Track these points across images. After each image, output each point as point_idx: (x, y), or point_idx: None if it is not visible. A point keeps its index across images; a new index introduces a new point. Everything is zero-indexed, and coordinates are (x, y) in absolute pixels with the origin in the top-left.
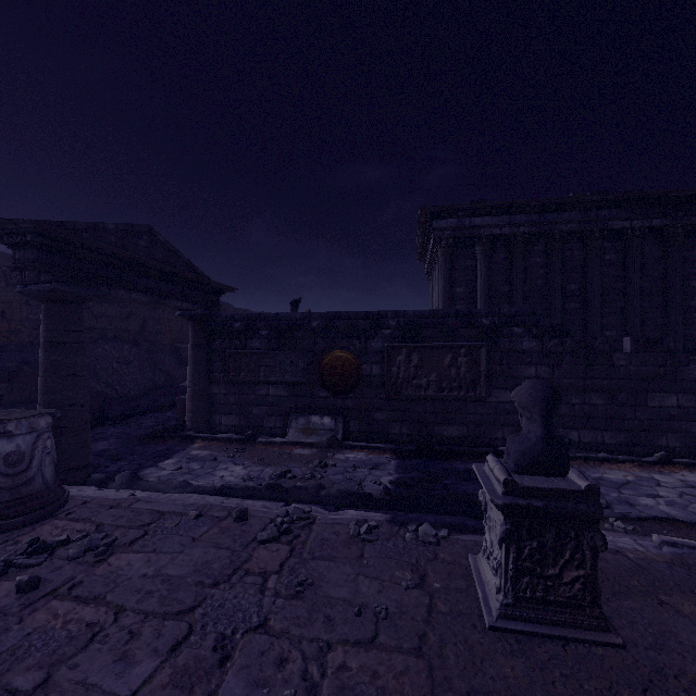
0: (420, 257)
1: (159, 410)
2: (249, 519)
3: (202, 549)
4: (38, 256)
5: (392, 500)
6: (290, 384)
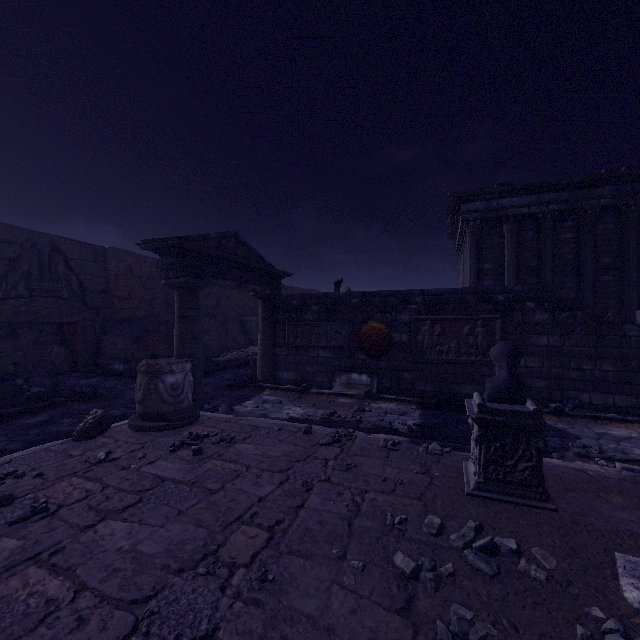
0: (450, 236)
1: (233, 368)
2: (313, 433)
3: (286, 445)
4: (176, 260)
5: (413, 434)
6: (335, 348)
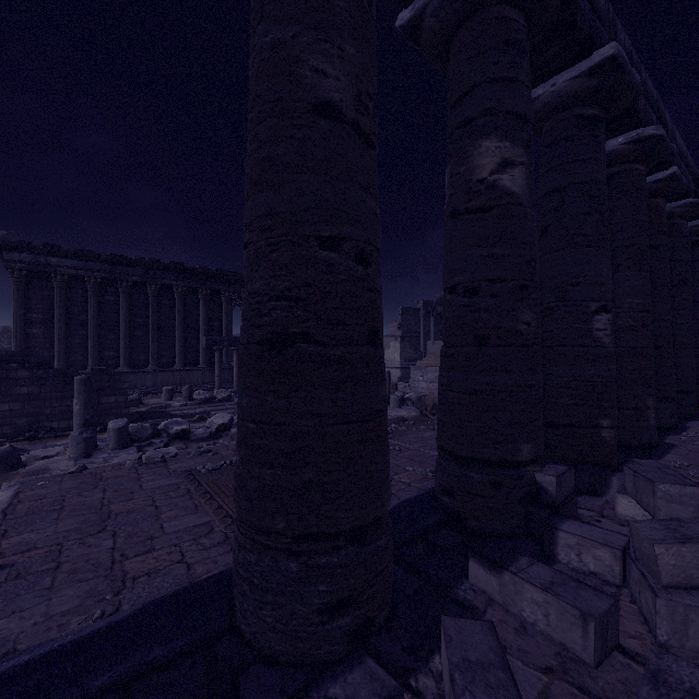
0: None
1: None
2: None
3: None
4: None
5: None
6: None
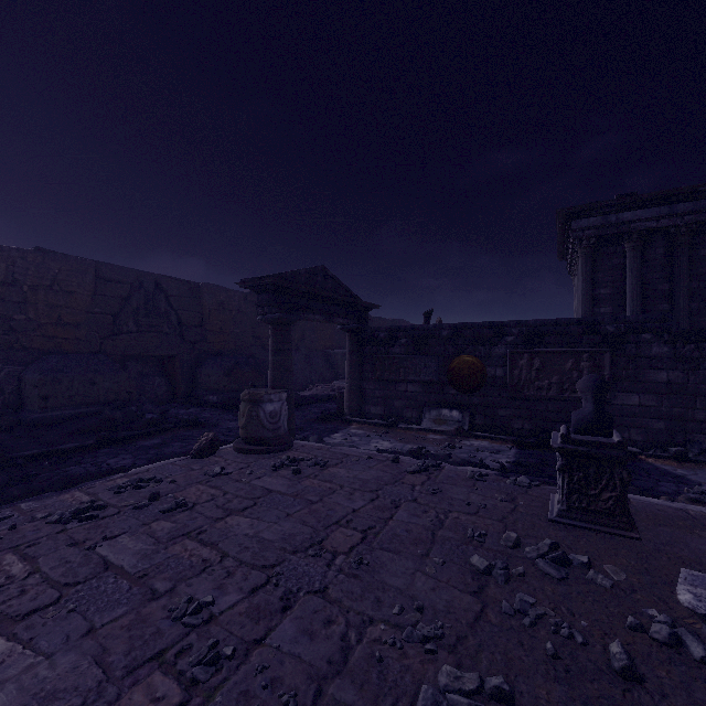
0: (561, 256)
1: (319, 402)
2: (400, 463)
3: (376, 471)
4: (271, 297)
5: (505, 471)
6: (424, 383)
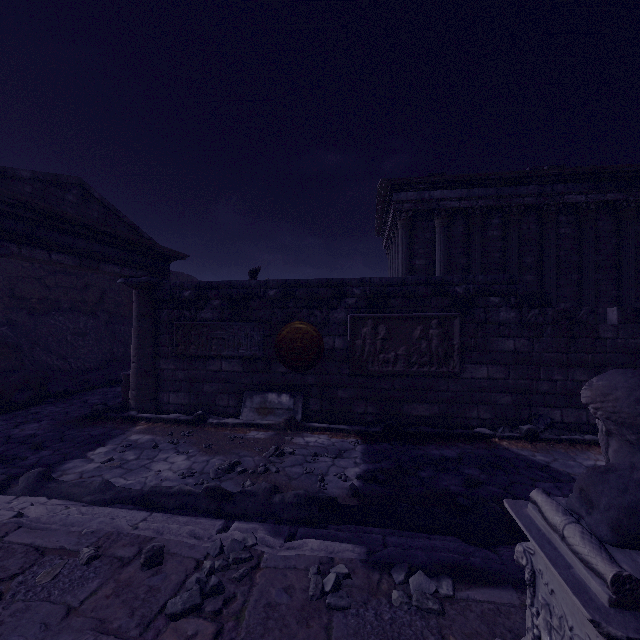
0: (378, 232)
1: (110, 384)
2: (165, 561)
3: (74, 637)
4: None
5: (362, 508)
6: (245, 358)
